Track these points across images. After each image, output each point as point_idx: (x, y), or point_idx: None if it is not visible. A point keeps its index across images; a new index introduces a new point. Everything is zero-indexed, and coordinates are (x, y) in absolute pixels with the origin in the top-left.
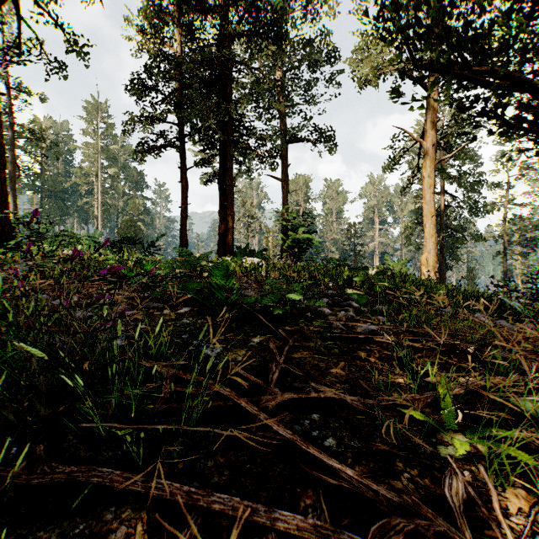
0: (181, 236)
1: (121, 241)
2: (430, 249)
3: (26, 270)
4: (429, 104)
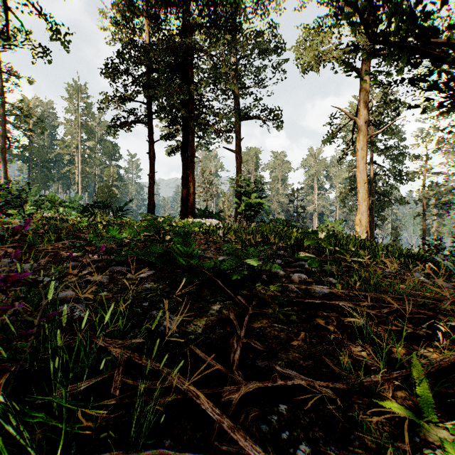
0: (149, 200)
1: (92, 206)
2: (363, 211)
3: (1, 234)
4: (362, 87)
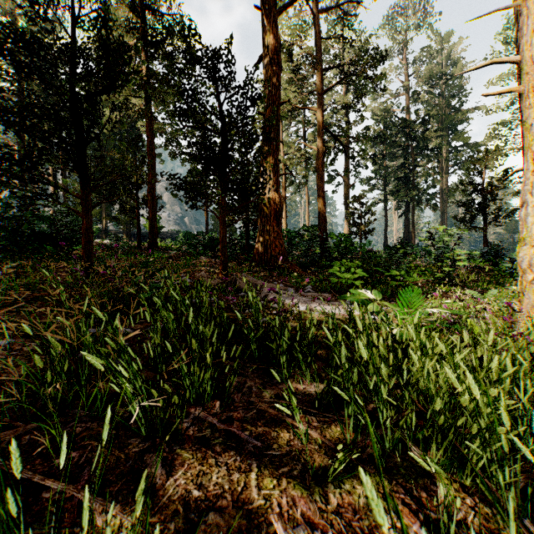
0: (384, 241)
1: None
2: None
3: None
4: None
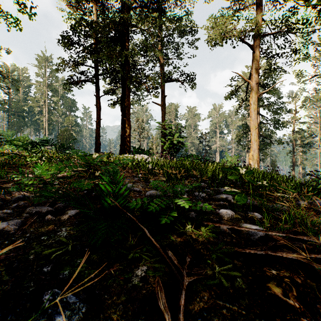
0: (96, 140)
1: (36, 143)
2: (255, 149)
3: None
4: (254, 58)
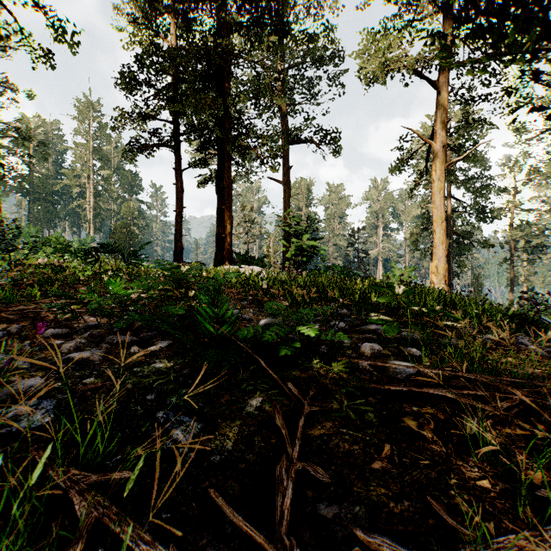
0: (176, 242)
1: (95, 250)
2: (440, 257)
3: None
4: (440, 104)
